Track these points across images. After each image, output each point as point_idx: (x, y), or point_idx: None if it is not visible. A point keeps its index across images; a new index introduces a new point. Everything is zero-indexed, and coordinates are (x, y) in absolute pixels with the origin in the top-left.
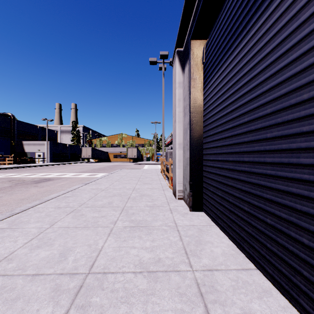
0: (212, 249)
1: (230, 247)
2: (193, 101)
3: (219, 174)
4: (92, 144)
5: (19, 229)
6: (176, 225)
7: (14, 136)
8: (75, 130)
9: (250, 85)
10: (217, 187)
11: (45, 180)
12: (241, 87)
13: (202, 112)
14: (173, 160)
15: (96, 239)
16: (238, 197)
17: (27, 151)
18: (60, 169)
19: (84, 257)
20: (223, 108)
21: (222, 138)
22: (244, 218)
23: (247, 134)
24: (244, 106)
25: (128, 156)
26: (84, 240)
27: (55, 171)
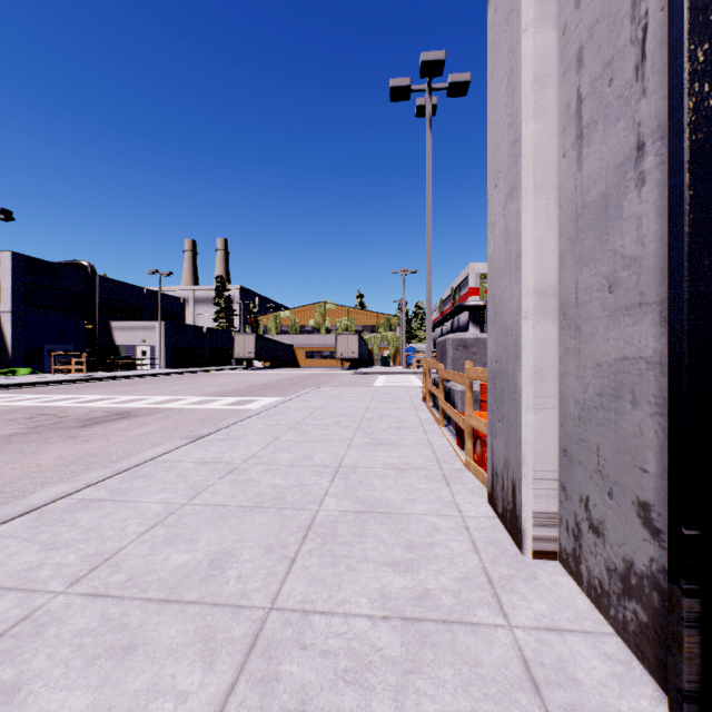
0: None
1: None
2: None
3: None
4: (260, 328)
5: None
6: None
7: (95, 311)
8: (222, 296)
9: None
10: None
11: (115, 416)
12: None
13: None
14: (499, 369)
15: None
16: None
17: (119, 343)
18: (178, 384)
19: None
20: None
21: None
22: None
23: None
24: None
25: (339, 355)
26: None
27: (159, 392)
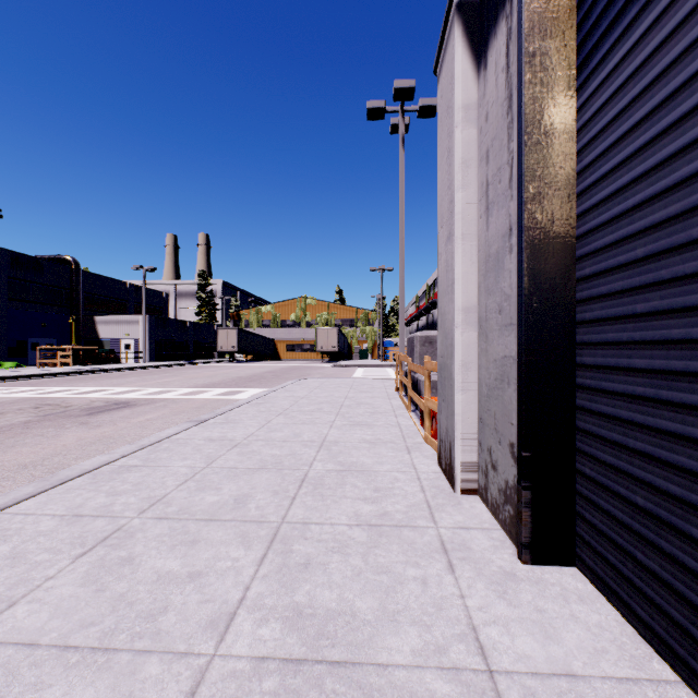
0: None
1: None
2: (535, 141)
3: None
4: (242, 322)
5: None
6: (490, 672)
7: (78, 305)
8: (204, 290)
9: None
10: (693, 505)
11: (116, 406)
12: None
13: (573, 179)
14: (443, 363)
15: None
16: None
17: (103, 337)
18: (165, 376)
19: None
20: None
21: None
22: None
23: None
24: None
25: (319, 348)
26: None
27: (150, 384)
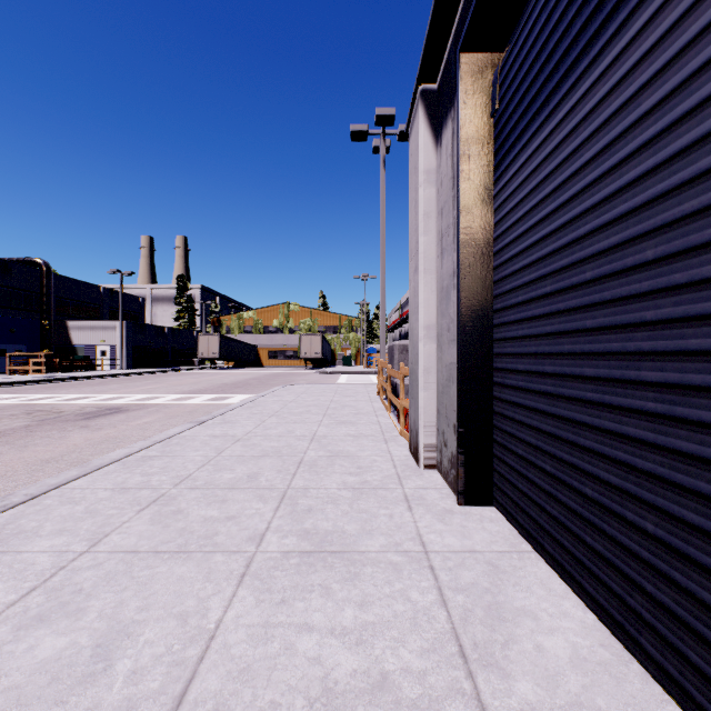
0: (538, 641)
1: (592, 634)
2: (467, 215)
3: (547, 413)
4: (222, 328)
5: (8, 555)
6: (426, 551)
7: (50, 310)
8: (183, 295)
9: (667, 146)
10: (538, 448)
11: (109, 411)
12: (630, 156)
13: (492, 242)
14: (412, 368)
15: (204, 594)
16: (618, 487)
17: (77, 343)
18: (148, 383)
19: (162, 662)
20: (562, 226)
21: (557, 311)
22: (640, 555)
23: (653, 298)
24: (640, 214)
25: (303, 355)
26: (170, 596)
27: (135, 390)
